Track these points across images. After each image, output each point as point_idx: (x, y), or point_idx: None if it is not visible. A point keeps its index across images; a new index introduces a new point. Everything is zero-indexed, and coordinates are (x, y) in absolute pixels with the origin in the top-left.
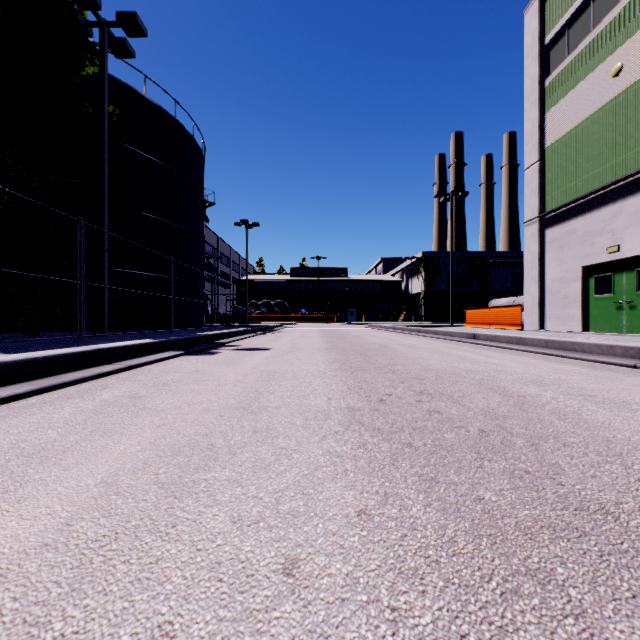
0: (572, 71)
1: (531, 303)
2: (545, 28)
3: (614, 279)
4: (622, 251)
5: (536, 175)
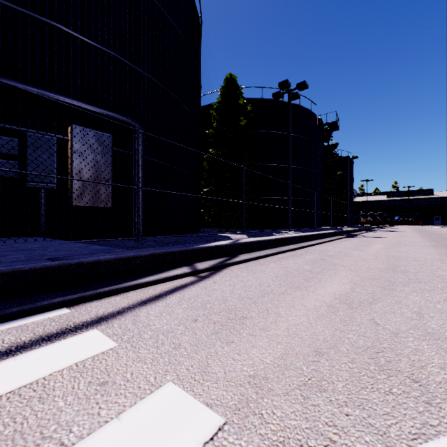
0: None
1: None
2: None
3: None
4: None
5: None
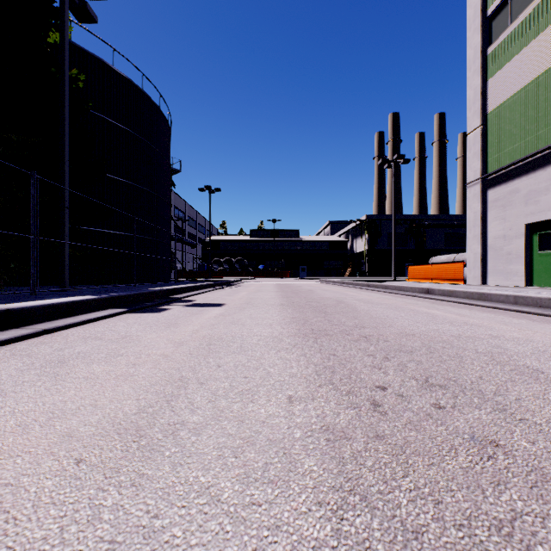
0: (515, 38)
1: (473, 259)
2: (487, 0)
3: None
4: None
5: (478, 139)
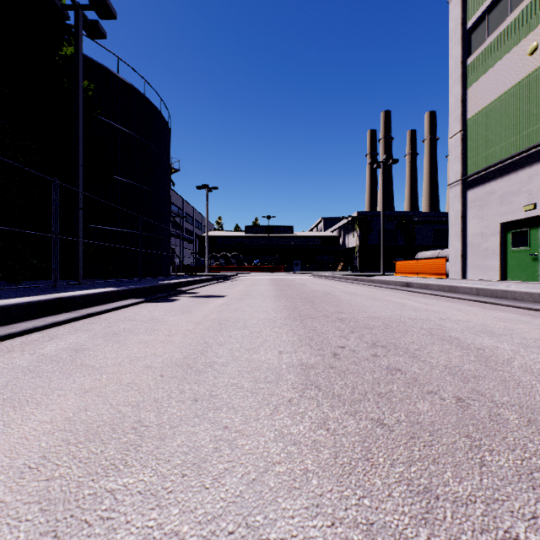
0: (492, 51)
1: (454, 255)
2: (467, 14)
3: (530, 234)
4: (538, 209)
5: (459, 143)
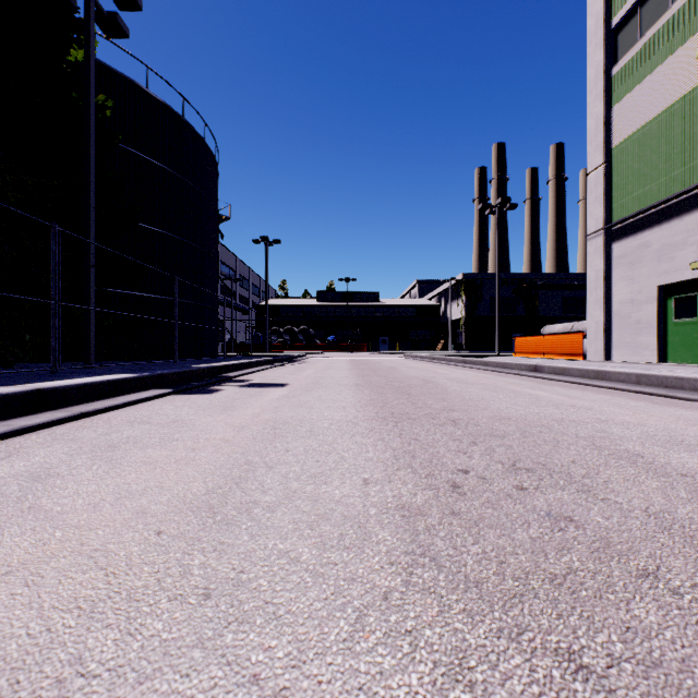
0: (646, 56)
1: (595, 329)
2: (612, 8)
3: None
4: None
5: (601, 180)
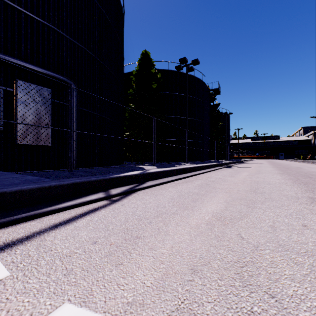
0: None
1: None
2: None
3: None
4: None
5: None
